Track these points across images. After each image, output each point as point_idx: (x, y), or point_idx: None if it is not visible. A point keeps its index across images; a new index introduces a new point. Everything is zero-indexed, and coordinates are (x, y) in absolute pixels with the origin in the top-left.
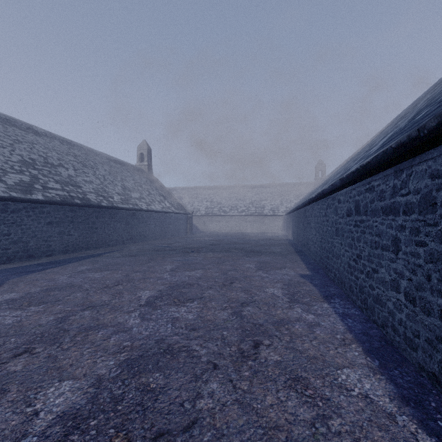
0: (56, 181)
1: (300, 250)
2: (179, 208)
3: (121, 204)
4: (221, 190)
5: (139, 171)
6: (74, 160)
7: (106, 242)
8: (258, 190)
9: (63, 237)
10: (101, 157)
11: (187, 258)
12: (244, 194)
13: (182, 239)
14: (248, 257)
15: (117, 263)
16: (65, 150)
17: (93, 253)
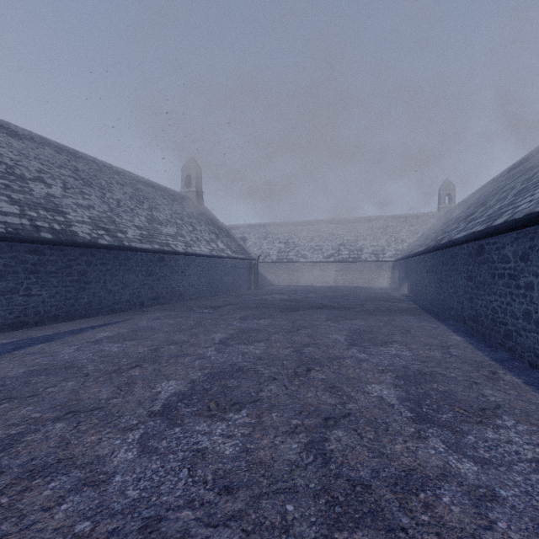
0: (13, 201)
1: (461, 328)
2: (238, 251)
3: (139, 242)
4: (299, 228)
5: (183, 199)
6: (71, 175)
7: (109, 305)
8: (352, 226)
9: (14, 299)
10: (125, 176)
11: (228, 350)
12: (332, 232)
13: (240, 297)
14: (361, 349)
15: (67, 365)
16: (61, 161)
17: (70, 327)
